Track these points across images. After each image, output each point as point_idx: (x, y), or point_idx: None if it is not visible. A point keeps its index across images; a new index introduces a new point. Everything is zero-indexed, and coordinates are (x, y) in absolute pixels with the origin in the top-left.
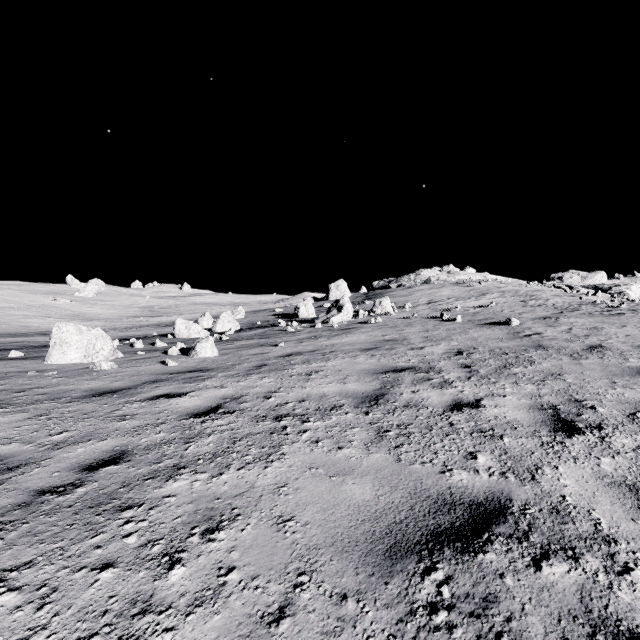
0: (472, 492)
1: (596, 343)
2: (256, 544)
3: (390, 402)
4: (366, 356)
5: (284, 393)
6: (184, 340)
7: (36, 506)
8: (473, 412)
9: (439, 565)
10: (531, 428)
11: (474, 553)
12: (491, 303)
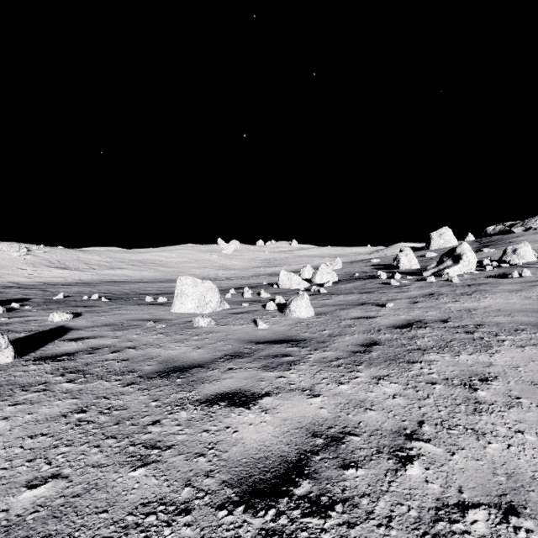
0: None
1: None
2: None
3: None
4: None
5: (438, 448)
6: (286, 291)
7: None
8: None
9: None
10: None
11: None
12: None
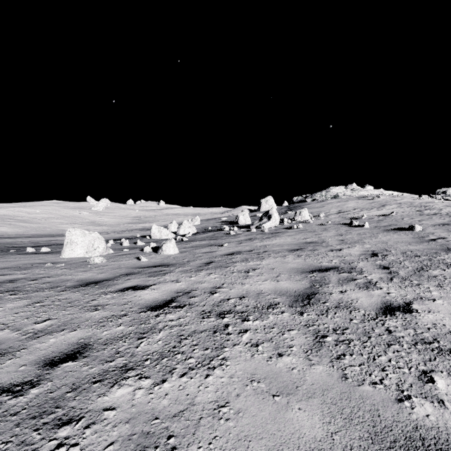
0: (449, 439)
1: None
2: None
3: (321, 302)
4: (293, 256)
5: (227, 289)
6: (157, 240)
7: None
8: (407, 317)
9: None
10: None
11: None
12: (392, 212)
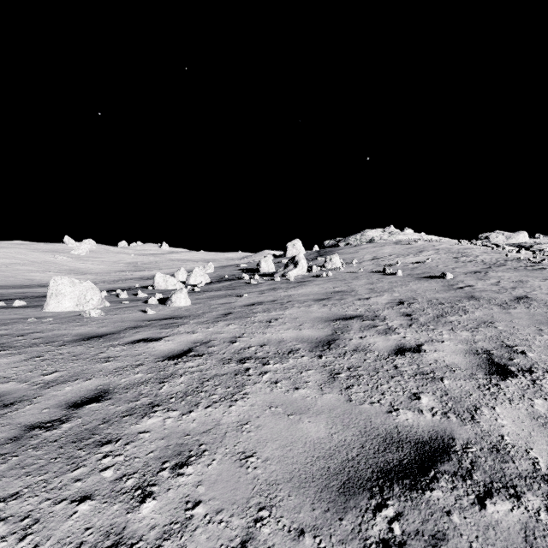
0: (417, 431)
1: (522, 294)
2: (221, 479)
3: (341, 347)
4: (319, 305)
5: (247, 338)
6: (162, 291)
7: (26, 440)
8: (415, 356)
9: (389, 502)
10: (468, 371)
11: (422, 490)
12: (427, 259)
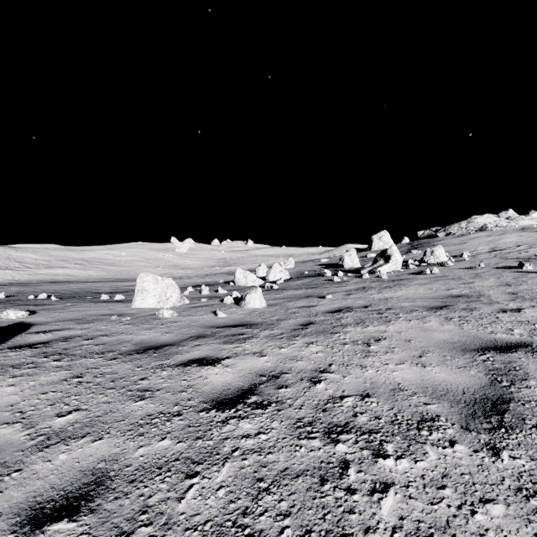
0: None
1: None
2: None
3: (530, 425)
4: (438, 319)
5: (337, 375)
6: (242, 288)
7: None
8: None
9: None
10: None
11: None
12: None
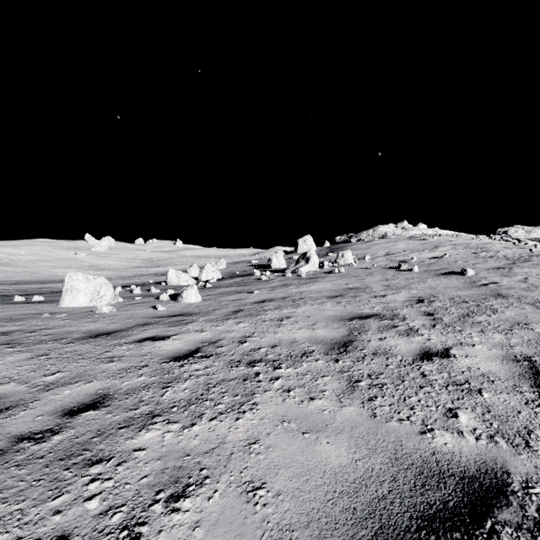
0: (461, 460)
1: None
2: (223, 519)
3: (359, 349)
4: (332, 303)
5: (257, 338)
6: (174, 287)
7: (11, 455)
8: (444, 362)
9: None
10: (510, 382)
11: None
12: (445, 255)
